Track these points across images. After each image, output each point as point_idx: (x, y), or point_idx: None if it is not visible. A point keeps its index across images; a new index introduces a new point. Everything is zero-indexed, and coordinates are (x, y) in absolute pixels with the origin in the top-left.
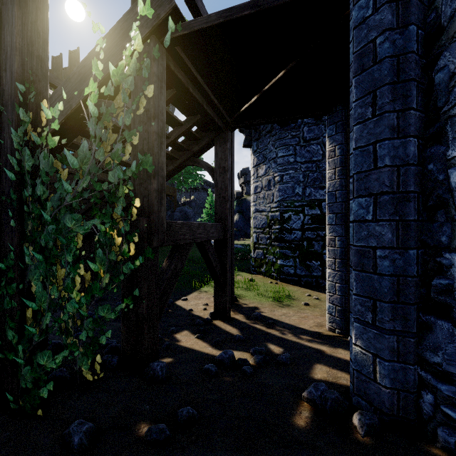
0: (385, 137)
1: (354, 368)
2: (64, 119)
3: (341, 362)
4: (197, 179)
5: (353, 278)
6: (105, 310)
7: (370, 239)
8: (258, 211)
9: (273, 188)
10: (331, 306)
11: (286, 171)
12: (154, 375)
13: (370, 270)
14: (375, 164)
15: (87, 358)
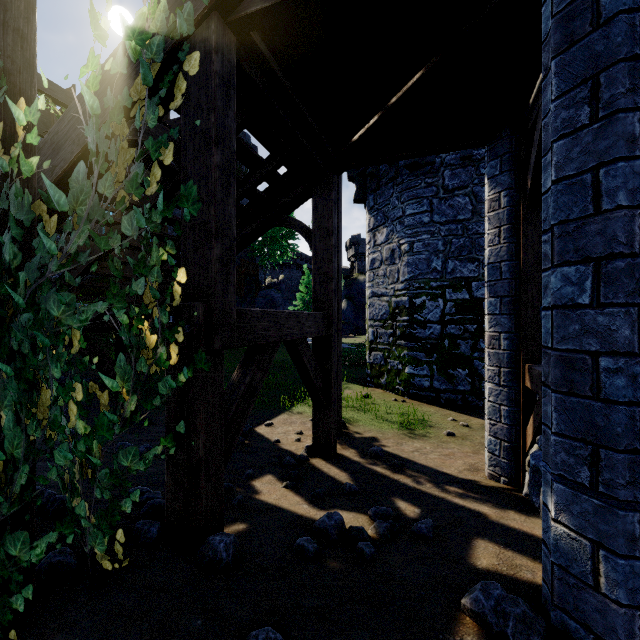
0: (618, 156)
1: (554, 560)
2: (81, 151)
3: (517, 536)
4: (287, 252)
5: (551, 406)
6: (129, 456)
7: (587, 339)
8: (376, 295)
9: (398, 261)
10: (493, 440)
11: (418, 236)
12: (215, 559)
13: (587, 393)
14: (597, 206)
15: (102, 534)
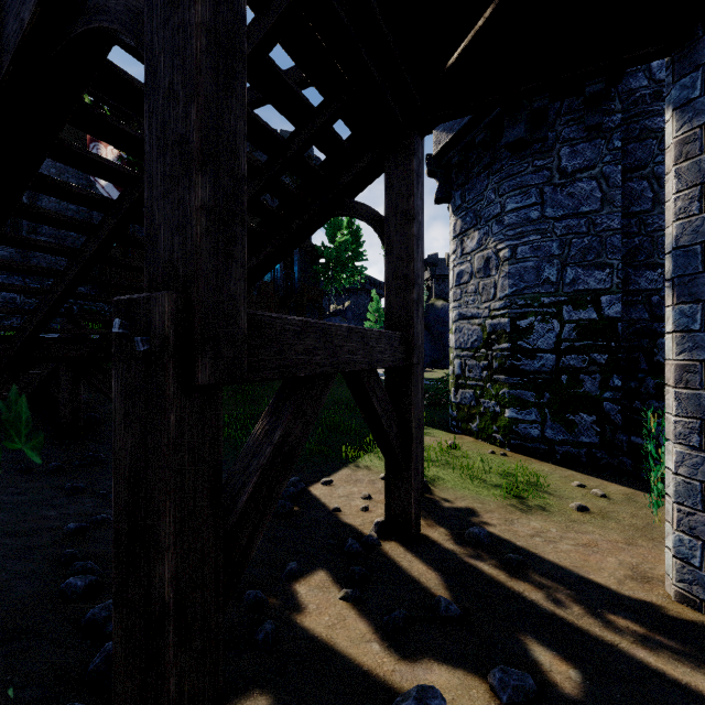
0: None
1: None
2: (12, 62)
3: None
4: (354, 275)
5: None
6: None
7: None
8: (464, 317)
9: (495, 272)
10: (687, 539)
11: (523, 237)
12: None
13: None
14: None
15: None
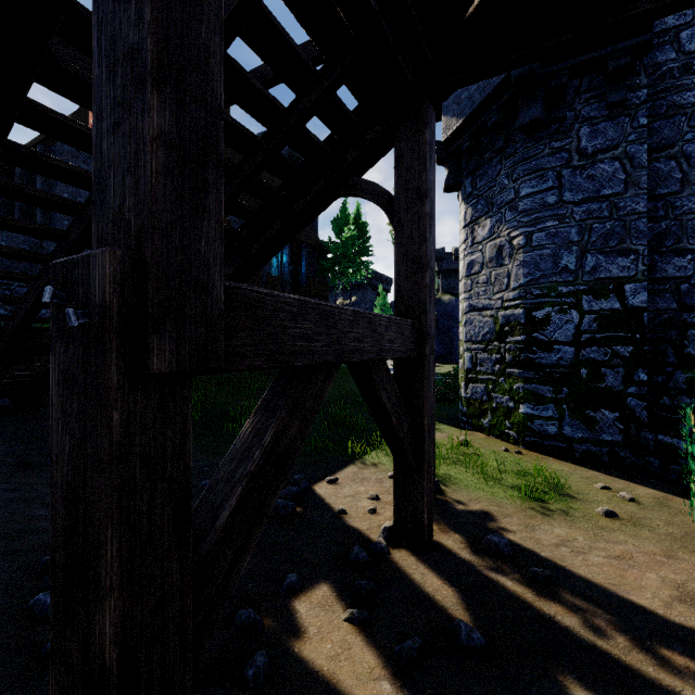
0: None
1: None
2: None
3: None
4: (361, 270)
5: None
6: None
7: None
8: (474, 309)
9: (508, 261)
10: None
11: (539, 223)
12: None
13: None
14: None
15: None
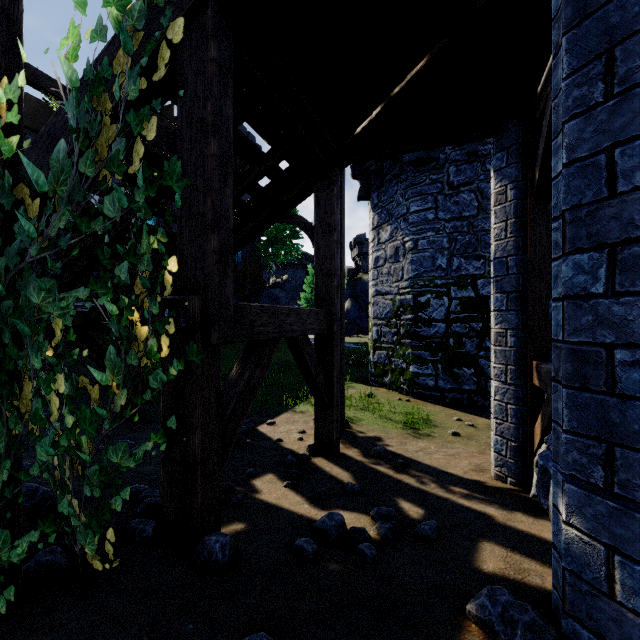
0: (635, 134)
1: (565, 566)
2: None
3: (525, 539)
4: (291, 251)
5: (562, 402)
6: (118, 452)
7: (601, 330)
8: (380, 293)
9: (402, 259)
10: (500, 439)
11: (423, 233)
12: (211, 559)
13: (601, 387)
14: (612, 188)
15: (92, 533)
